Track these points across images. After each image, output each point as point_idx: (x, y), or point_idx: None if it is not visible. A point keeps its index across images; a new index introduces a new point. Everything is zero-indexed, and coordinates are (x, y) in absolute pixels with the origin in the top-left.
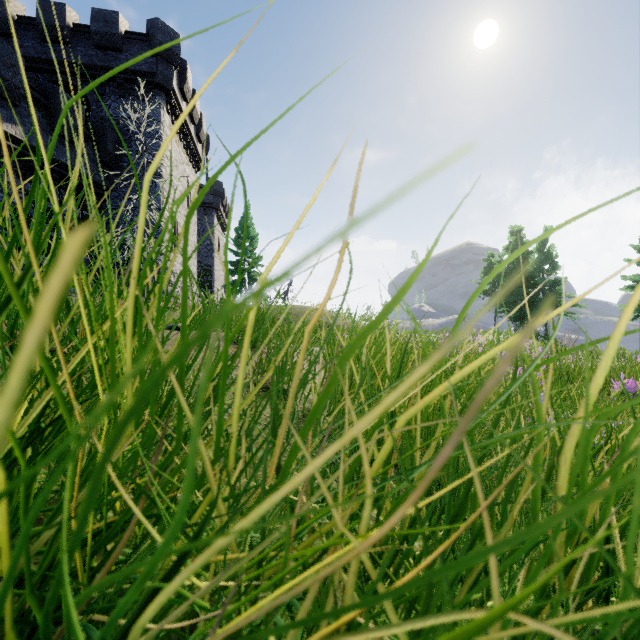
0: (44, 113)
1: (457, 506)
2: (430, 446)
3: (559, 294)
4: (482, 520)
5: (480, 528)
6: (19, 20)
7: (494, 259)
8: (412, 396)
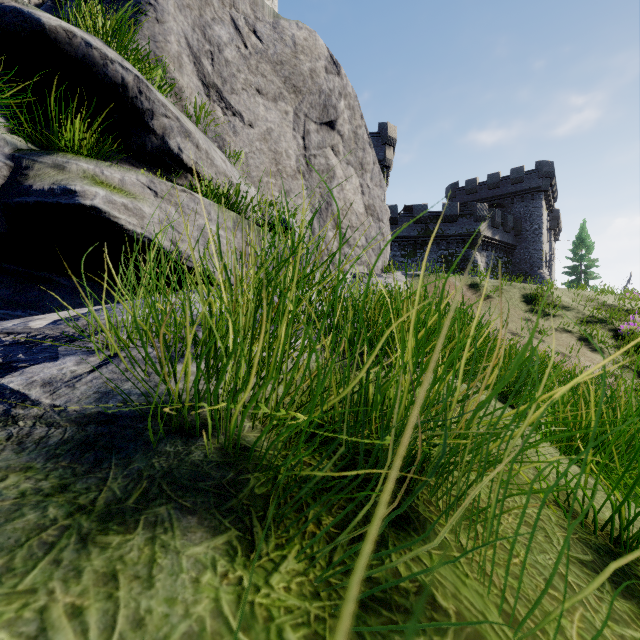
0: (502, 226)
1: None
2: None
3: None
4: None
5: None
6: (479, 185)
7: None
8: None
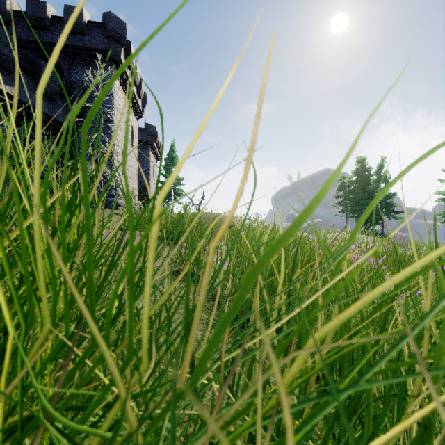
0: (31, 78)
1: (356, 399)
2: (326, 339)
3: (391, 204)
4: (380, 414)
5: (379, 422)
6: (14, 13)
7: (345, 180)
8: (307, 291)
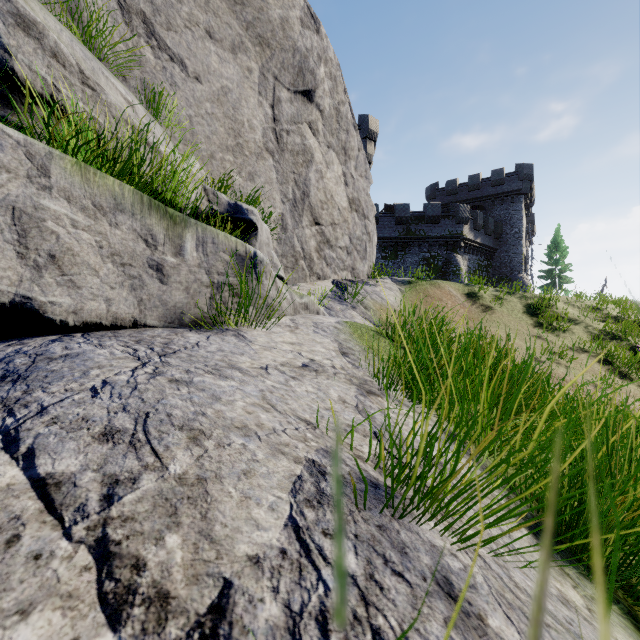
0: (483, 228)
1: None
2: None
3: None
4: None
5: None
6: (459, 186)
7: None
8: None
